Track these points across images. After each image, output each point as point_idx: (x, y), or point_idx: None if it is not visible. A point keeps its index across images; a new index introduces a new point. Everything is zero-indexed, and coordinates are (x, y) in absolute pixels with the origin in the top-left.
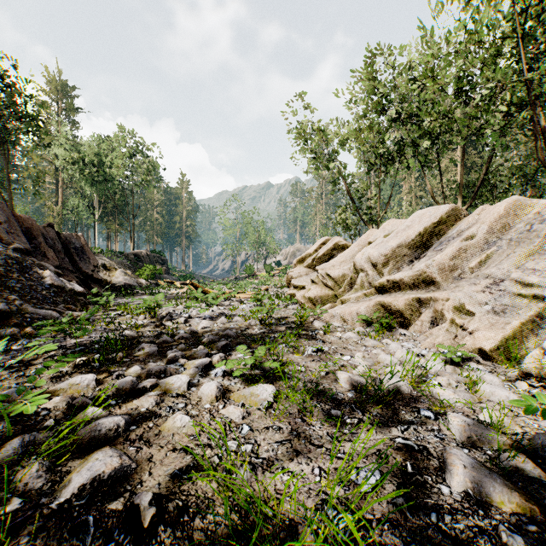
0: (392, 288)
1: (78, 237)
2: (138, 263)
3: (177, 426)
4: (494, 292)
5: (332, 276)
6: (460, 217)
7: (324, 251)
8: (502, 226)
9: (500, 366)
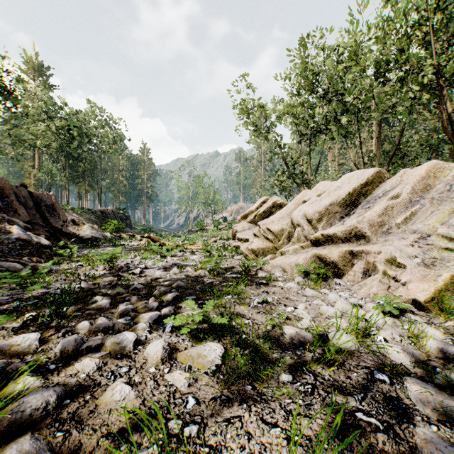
0: (325, 242)
1: (49, 196)
2: (104, 218)
3: (116, 400)
4: (422, 246)
5: (272, 231)
6: (383, 179)
7: (264, 208)
8: (424, 187)
9: (434, 316)
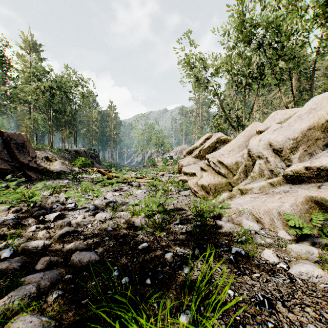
0: (313, 178)
1: (20, 136)
2: (77, 156)
3: None
4: None
5: (225, 164)
6: None
7: (209, 144)
8: None
9: None
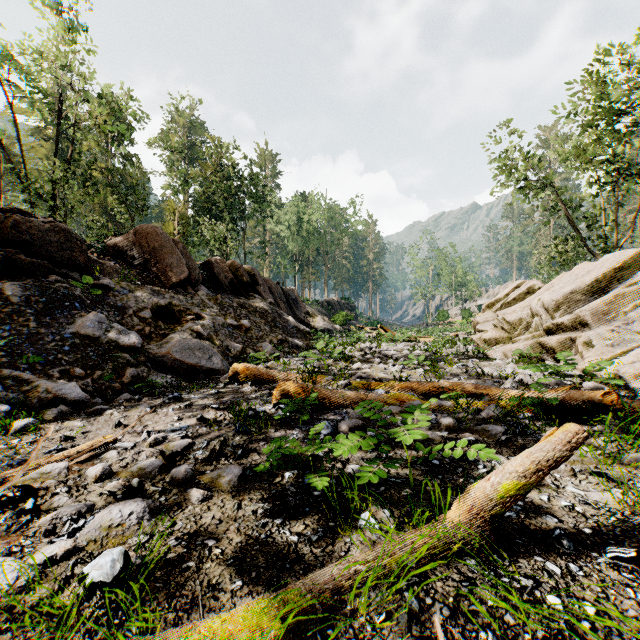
0: (557, 330)
1: (293, 291)
2: (331, 310)
3: (382, 375)
4: (621, 331)
5: (507, 321)
6: None
7: (515, 295)
8: None
9: None
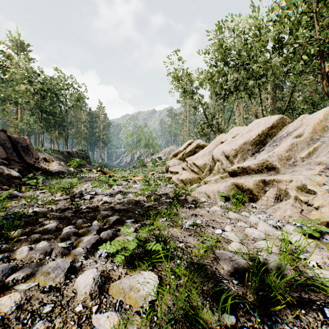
0: (241, 173)
1: (24, 139)
2: (70, 157)
3: None
4: (328, 175)
5: (197, 165)
6: (285, 123)
7: (190, 149)
8: (321, 128)
9: None
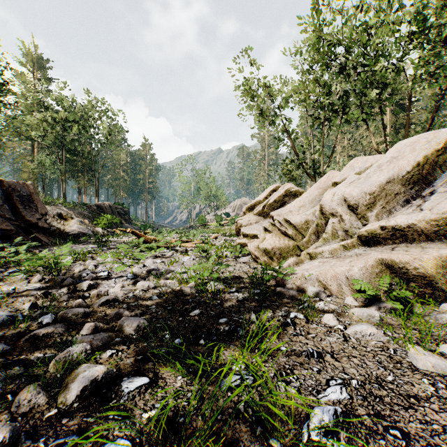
0: (389, 239)
1: (25, 185)
2: (100, 213)
3: None
4: None
5: (293, 223)
6: None
7: (275, 197)
8: None
9: None
